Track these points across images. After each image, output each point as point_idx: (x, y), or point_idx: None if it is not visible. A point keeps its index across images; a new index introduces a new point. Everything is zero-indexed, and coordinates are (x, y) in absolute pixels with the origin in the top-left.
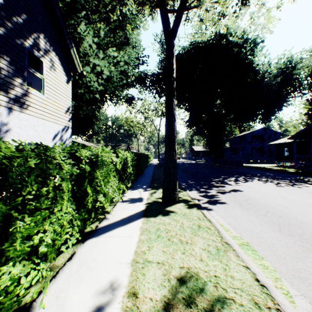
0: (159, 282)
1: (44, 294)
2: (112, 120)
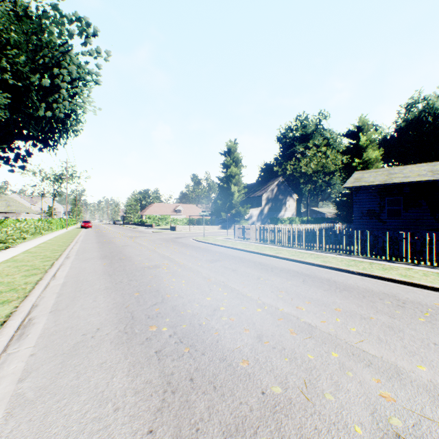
0: None
1: None
2: None
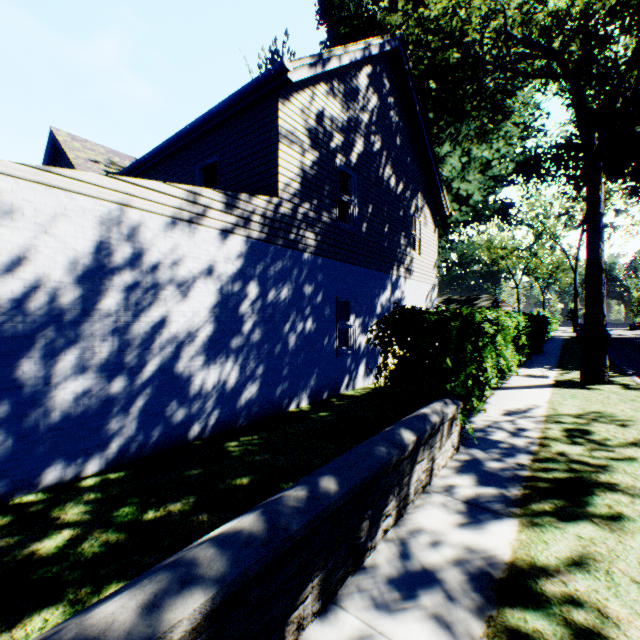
0: (573, 409)
1: (488, 400)
2: (458, 251)
